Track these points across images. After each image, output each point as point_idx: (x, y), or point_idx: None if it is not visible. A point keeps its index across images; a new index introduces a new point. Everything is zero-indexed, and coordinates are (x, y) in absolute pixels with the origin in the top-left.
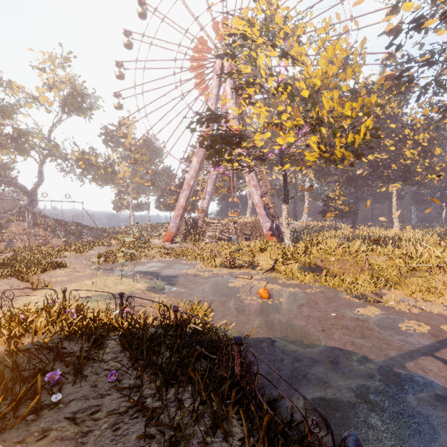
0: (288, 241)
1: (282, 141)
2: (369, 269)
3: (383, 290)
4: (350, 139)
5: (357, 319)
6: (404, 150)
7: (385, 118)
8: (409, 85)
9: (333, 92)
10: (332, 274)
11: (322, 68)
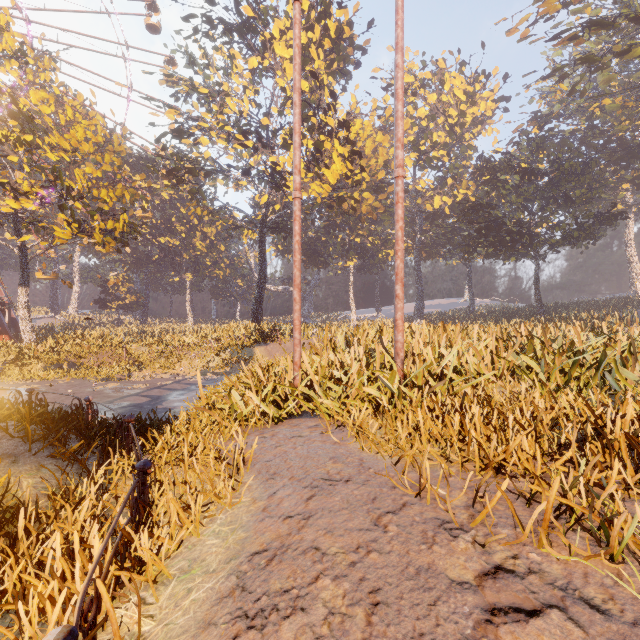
0: (28, 337)
1: (16, 204)
2: (128, 358)
3: (134, 372)
4: (111, 226)
5: (95, 391)
6: (195, 240)
7: (179, 199)
8: (201, 173)
9: (91, 169)
10: (87, 367)
11: (77, 136)
